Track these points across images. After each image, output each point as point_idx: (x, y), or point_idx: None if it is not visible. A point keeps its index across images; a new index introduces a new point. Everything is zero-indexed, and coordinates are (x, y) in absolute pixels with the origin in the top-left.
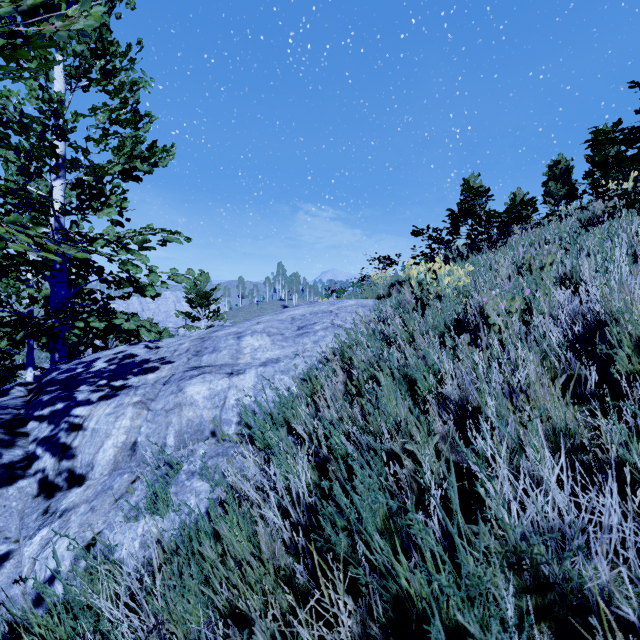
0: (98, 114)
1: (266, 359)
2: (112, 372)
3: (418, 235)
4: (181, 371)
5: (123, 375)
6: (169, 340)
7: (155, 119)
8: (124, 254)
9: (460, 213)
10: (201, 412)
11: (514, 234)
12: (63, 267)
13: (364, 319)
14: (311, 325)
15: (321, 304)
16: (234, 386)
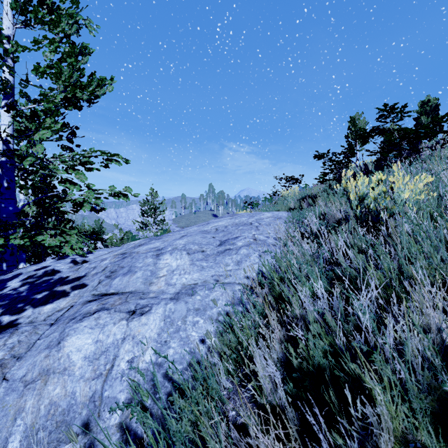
0: (46, 51)
1: (181, 285)
2: (15, 297)
3: (319, 158)
4: (82, 302)
5: (22, 303)
6: (101, 252)
7: (92, 51)
8: (63, 173)
9: (373, 131)
10: (73, 387)
11: (426, 150)
12: (11, 185)
13: (289, 235)
14: (233, 239)
15: (241, 216)
16: (131, 336)
